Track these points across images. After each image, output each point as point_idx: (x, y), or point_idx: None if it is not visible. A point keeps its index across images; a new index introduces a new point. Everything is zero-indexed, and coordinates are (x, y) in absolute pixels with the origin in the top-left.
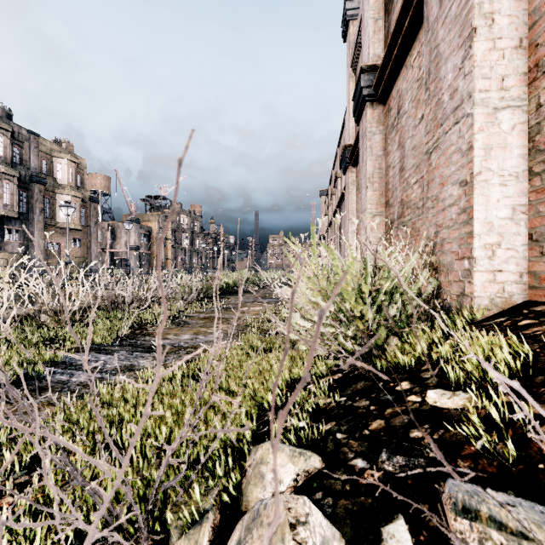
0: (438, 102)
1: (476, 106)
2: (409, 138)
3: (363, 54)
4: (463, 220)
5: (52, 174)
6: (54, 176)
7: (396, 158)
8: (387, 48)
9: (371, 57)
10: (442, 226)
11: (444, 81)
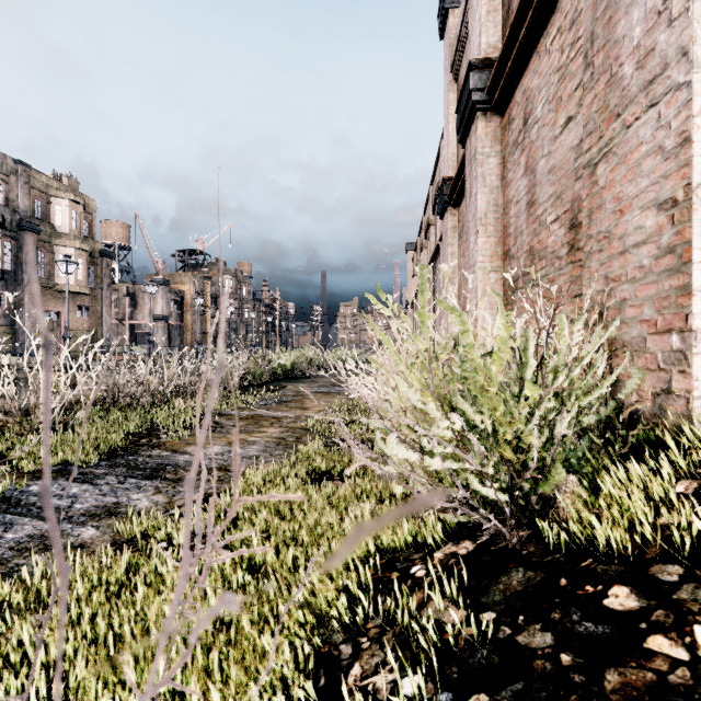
0: (611, 80)
1: (697, 69)
2: (543, 157)
3: (470, 47)
4: (668, 267)
5: (49, 219)
6: (51, 222)
7: (521, 189)
8: (511, 27)
9: (484, 48)
10: (620, 279)
11: (625, 42)
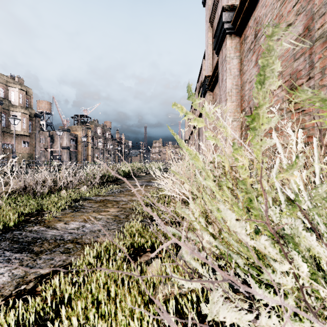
0: None
1: None
2: None
3: (222, 2)
4: None
5: (7, 98)
6: (9, 99)
7: (253, 74)
8: None
9: None
10: None
11: None
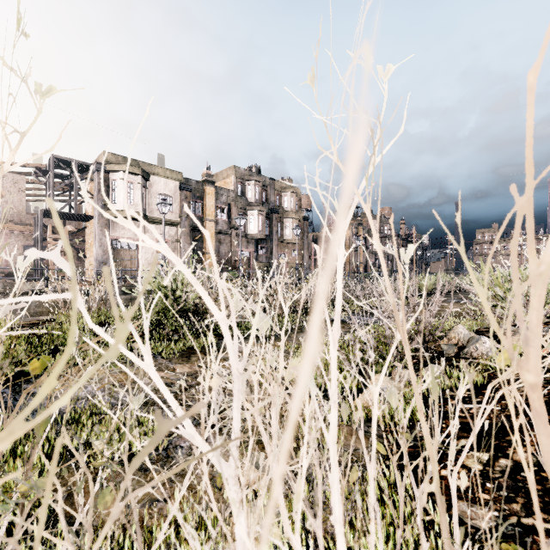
0: None
1: None
2: None
3: None
4: None
5: (281, 204)
6: (282, 206)
7: None
8: None
9: None
10: None
11: None
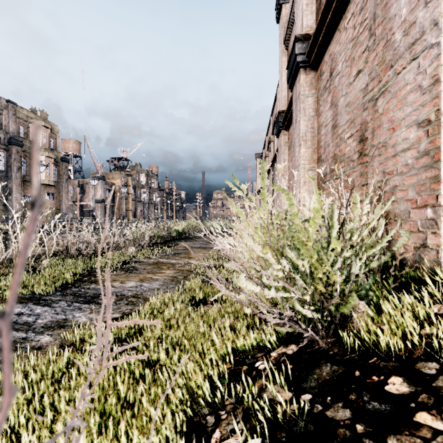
0: (386, 44)
1: None
2: (342, 96)
3: (296, 27)
4: (424, 165)
5: (28, 137)
6: (30, 139)
7: (328, 117)
8: (322, 13)
9: (304, 27)
10: (392, 173)
11: (396, 19)
